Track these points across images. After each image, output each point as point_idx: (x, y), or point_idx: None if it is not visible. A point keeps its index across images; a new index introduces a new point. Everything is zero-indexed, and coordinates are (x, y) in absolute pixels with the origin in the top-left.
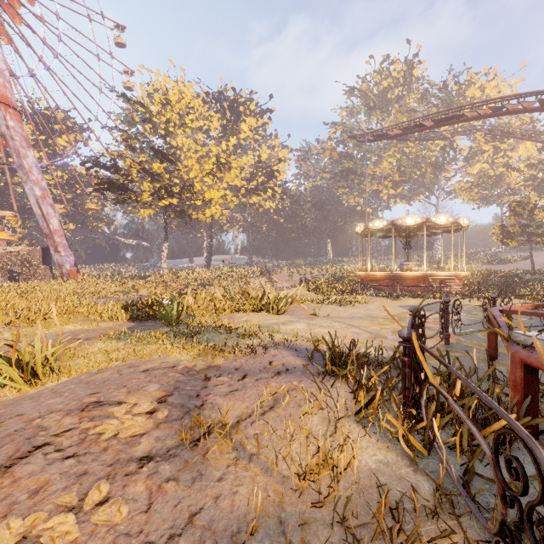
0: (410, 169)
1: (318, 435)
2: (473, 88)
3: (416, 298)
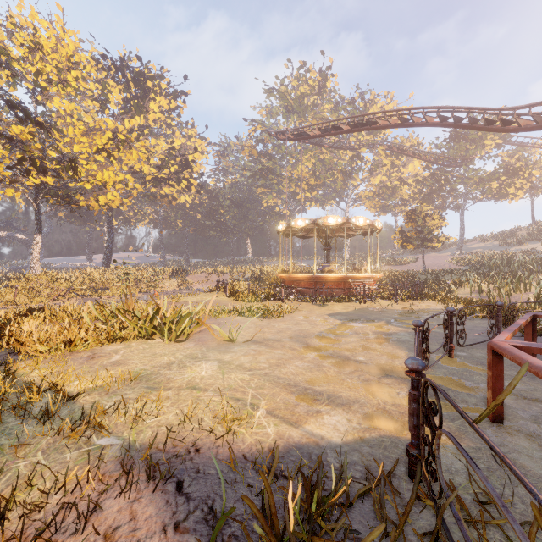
0: (323, 175)
1: None
2: (376, 107)
3: (341, 303)
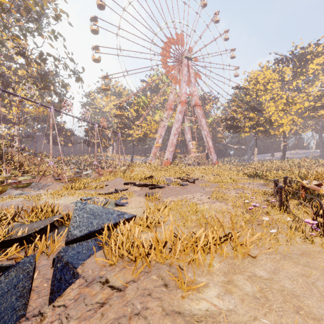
0: None
1: None
2: None
3: None
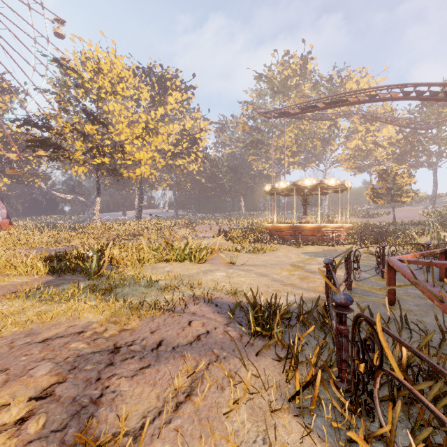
0: (304, 142)
1: (247, 443)
2: (351, 82)
3: (314, 246)
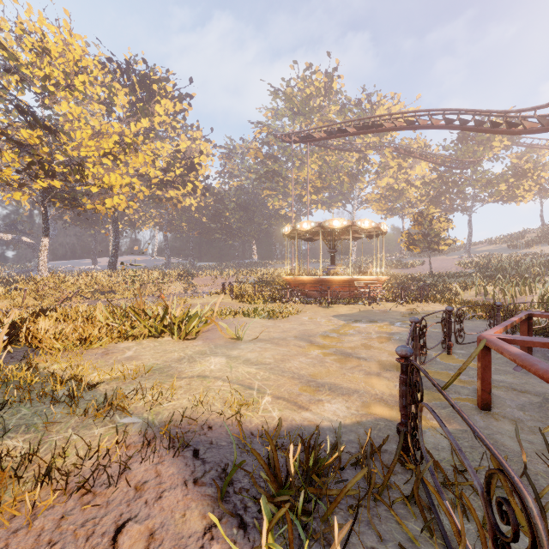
0: (330, 177)
1: None
2: (383, 109)
3: (346, 305)
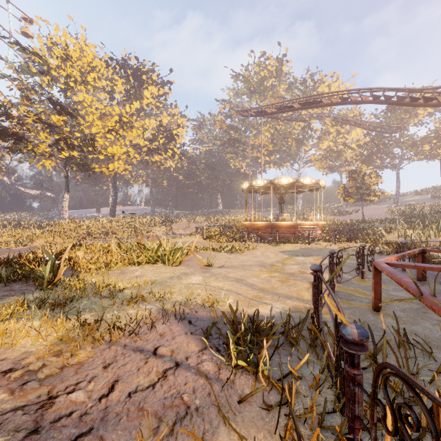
0: (280, 142)
1: None
2: (324, 86)
3: (291, 244)
